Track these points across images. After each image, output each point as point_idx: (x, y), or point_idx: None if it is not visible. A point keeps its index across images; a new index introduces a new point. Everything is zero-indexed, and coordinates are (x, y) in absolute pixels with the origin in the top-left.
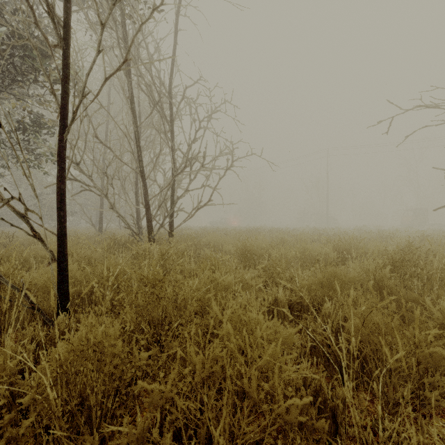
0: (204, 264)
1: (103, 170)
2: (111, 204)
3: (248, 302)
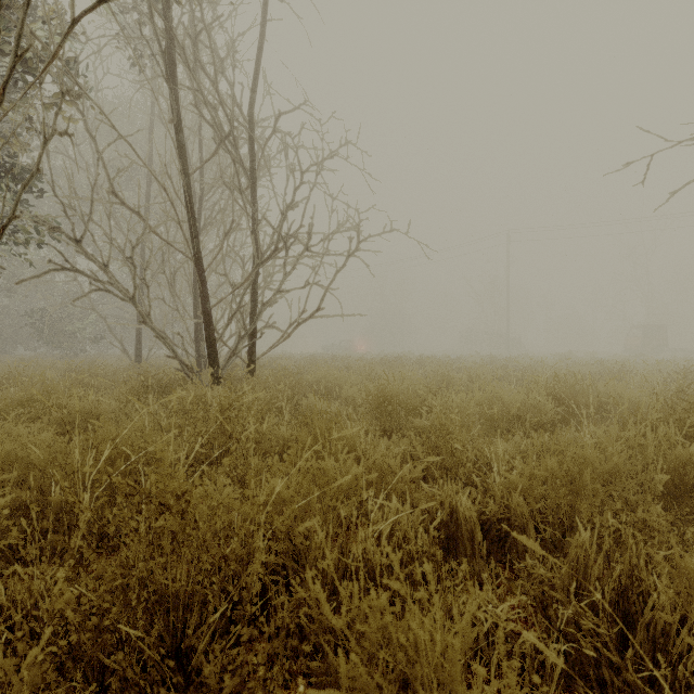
0: (293, 449)
1: (143, 259)
2: (142, 315)
3: (396, 524)
